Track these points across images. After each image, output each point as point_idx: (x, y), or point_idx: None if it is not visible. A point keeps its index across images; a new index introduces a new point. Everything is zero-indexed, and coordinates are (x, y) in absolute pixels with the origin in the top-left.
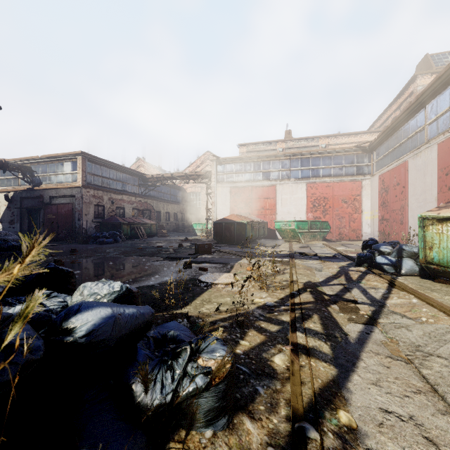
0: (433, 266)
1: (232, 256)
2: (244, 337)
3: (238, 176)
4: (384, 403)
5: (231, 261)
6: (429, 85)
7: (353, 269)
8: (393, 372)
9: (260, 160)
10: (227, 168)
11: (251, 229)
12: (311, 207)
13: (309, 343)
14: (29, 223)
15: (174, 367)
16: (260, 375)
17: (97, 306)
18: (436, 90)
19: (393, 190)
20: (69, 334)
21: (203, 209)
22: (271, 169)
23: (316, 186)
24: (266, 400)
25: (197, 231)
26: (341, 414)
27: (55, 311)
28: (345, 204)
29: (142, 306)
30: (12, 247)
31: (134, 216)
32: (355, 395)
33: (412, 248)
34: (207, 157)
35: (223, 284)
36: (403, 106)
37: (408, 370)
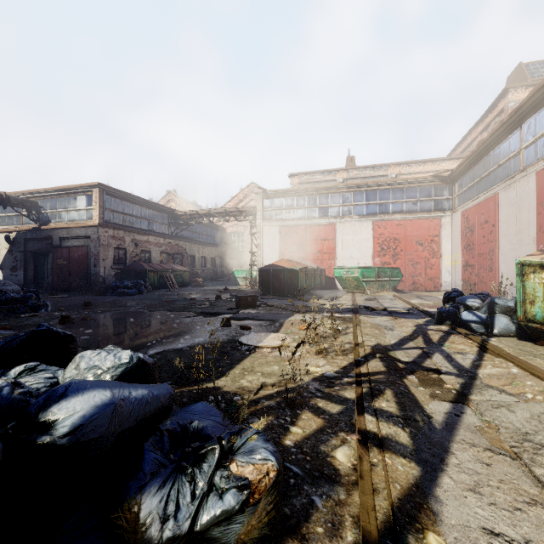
0: (535, 325)
1: (281, 312)
2: (295, 422)
3: (288, 213)
4: (488, 519)
5: (280, 317)
6: (525, 99)
7: (432, 328)
8: (496, 472)
9: (316, 193)
10: (276, 203)
11: (305, 277)
12: (379, 250)
13: (381, 430)
14: (34, 270)
15: (196, 477)
16: (317, 478)
17: (91, 387)
18: (535, 105)
19: (480, 229)
20: (47, 430)
21: (247, 252)
22: (330, 203)
23: (385, 225)
24: (325, 517)
25: (239, 280)
26: (430, 539)
27: (37, 393)
28: (420, 246)
29: (157, 384)
30: (11, 299)
31: (163, 261)
32: (447, 507)
33: (507, 302)
34: (251, 190)
35: (269, 347)
36: (492, 127)
37: (515, 469)
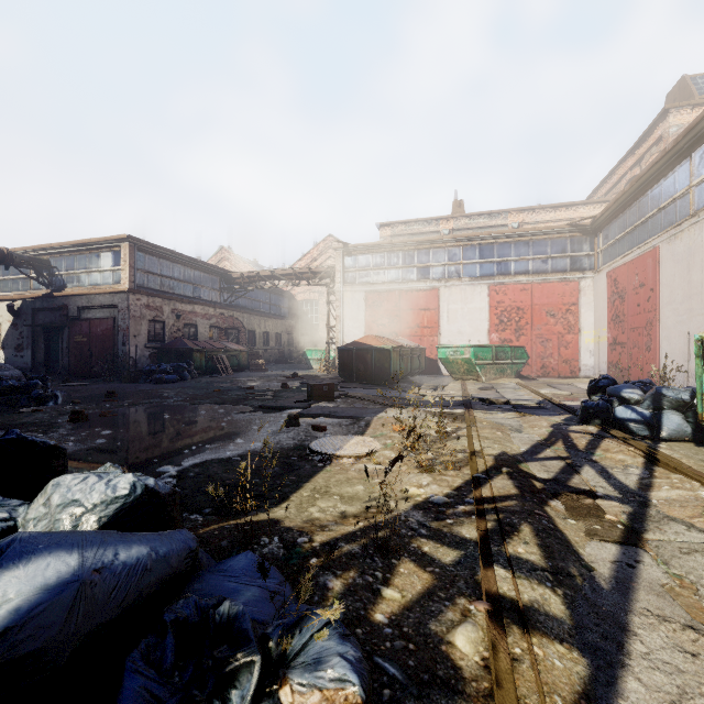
0: None
1: (368, 405)
2: (390, 579)
3: (377, 274)
4: None
5: (367, 413)
6: (698, 119)
7: (576, 429)
8: None
9: (413, 248)
10: (360, 261)
11: (399, 359)
12: (497, 323)
13: (521, 594)
14: (46, 349)
15: None
16: (427, 685)
17: (45, 549)
18: None
19: (633, 295)
20: None
21: (323, 327)
22: (432, 262)
23: (505, 290)
24: None
25: (312, 362)
26: None
27: None
28: (552, 318)
29: (171, 531)
30: (9, 388)
31: (213, 338)
32: None
33: (679, 393)
34: (328, 245)
35: (351, 457)
36: (646, 160)
37: None
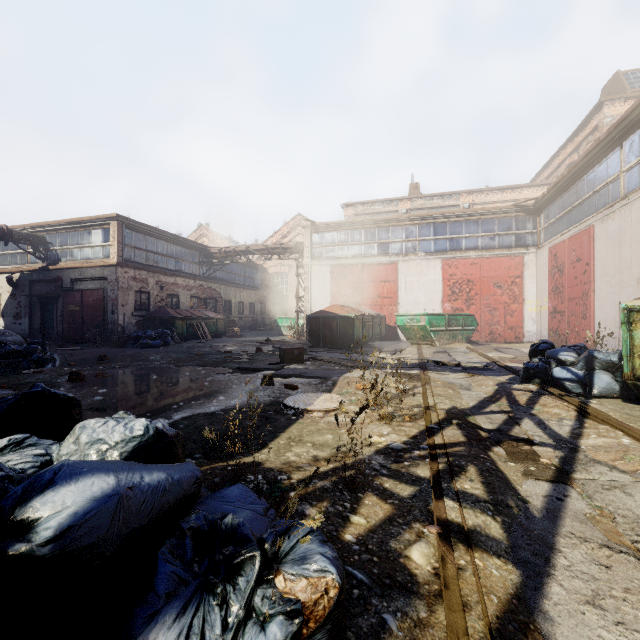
0: None
1: (334, 367)
2: (357, 509)
3: (342, 250)
4: None
5: (333, 374)
6: (627, 112)
7: (518, 387)
8: (618, 577)
9: (374, 226)
10: (326, 238)
11: (361, 326)
12: (449, 293)
13: (466, 520)
14: (42, 317)
15: (229, 597)
16: (388, 587)
17: (89, 472)
18: (639, 119)
19: (571, 268)
20: (24, 533)
21: (292, 297)
22: (391, 238)
23: (457, 264)
24: None
25: (283, 329)
26: None
27: (19, 477)
28: (499, 289)
29: (180, 463)
30: (12, 352)
31: (193, 307)
32: (560, 628)
33: (608, 356)
34: (297, 223)
35: (321, 411)
36: (583, 147)
37: None
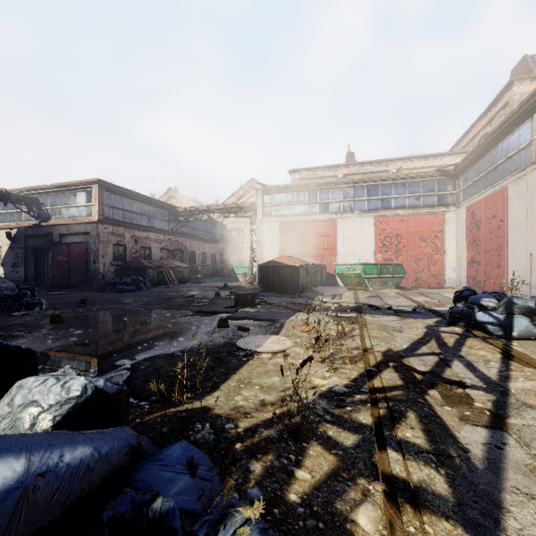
0: None
1: (282, 310)
2: (302, 461)
3: (289, 209)
4: None
5: (281, 317)
6: None
7: (445, 330)
8: None
9: (316, 189)
10: (276, 198)
11: (305, 274)
12: (381, 246)
13: (411, 475)
14: (35, 266)
15: None
16: None
17: None
18: None
19: (487, 224)
20: None
21: (247, 249)
22: (330, 199)
23: (387, 220)
24: None
25: (239, 276)
26: None
27: None
28: (423, 242)
29: (115, 429)
30: (4, 297)
31: (163, 257)
32: None
33: (526, 302)
34: (251, 186)
35: (269, 353)
36: (496, 120)
37: None
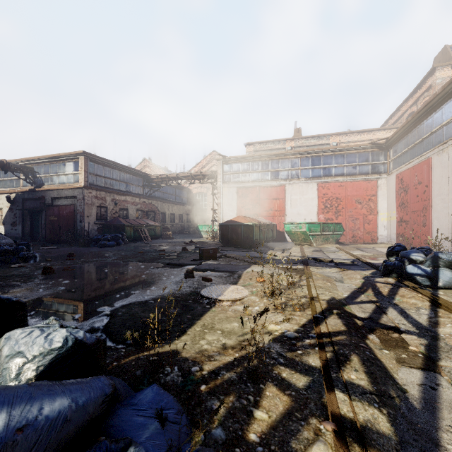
0: None
1: (239, 263)
2: (259, 402)
3: (245, 176)
4: None
5: (239, 269)
6: None
7: (380, 281)
8: None
9: (268, 159)
10: (234, 167)
11: (259, 232)
12: (323, 208)
13: (357, 415)
14: (31, 225)
15: None
16: None
17: None
18: None
19: (414, 189)
20: None
21: (209, 210)
22: (280, 168)
23: (328, 186)
24: None
25: (202, 233)
26: None
27: None
28: (359, 204)
29: (92, 378)
30: (4, 251)
31: (138, 217)
32: None
33: (450, 256)
34: (213, 157)
35: (229, 301)
36: (420, 101)
37: None
